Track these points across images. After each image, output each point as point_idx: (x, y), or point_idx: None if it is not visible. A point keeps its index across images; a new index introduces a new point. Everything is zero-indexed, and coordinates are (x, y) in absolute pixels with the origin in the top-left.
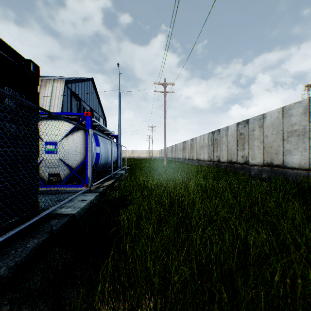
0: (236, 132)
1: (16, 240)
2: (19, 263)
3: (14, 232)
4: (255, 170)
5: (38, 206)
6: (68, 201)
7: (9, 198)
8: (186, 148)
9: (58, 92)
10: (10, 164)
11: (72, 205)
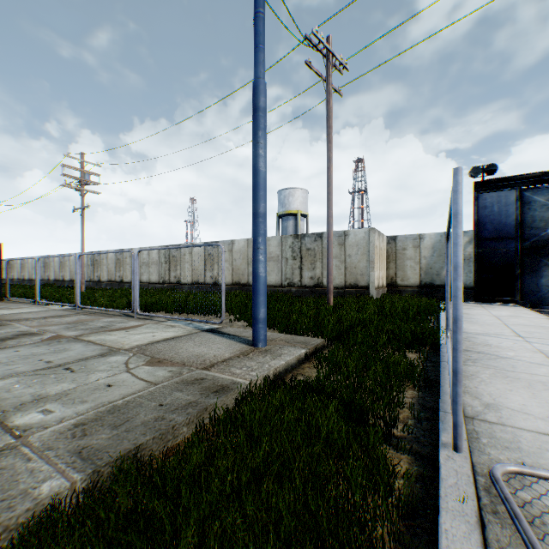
0: (60, 261)
1: None
2: None
3: None
4: (68, 284)
5: None
6: None
7: None
8: (16, 267)
9: None
10: None
11: None
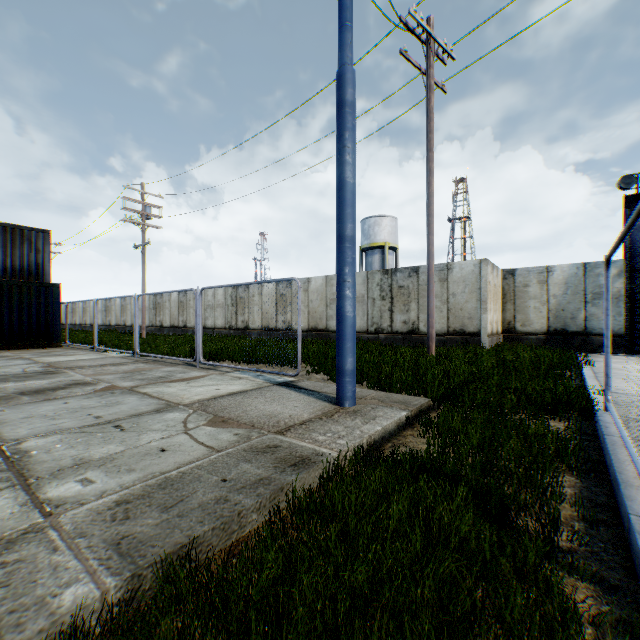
0: (121, 304)
1: None
2: None
3: None
4: (129, 329)
5: None
6: None
7: None
8: (77, 311)
9: None
10: None
11: None
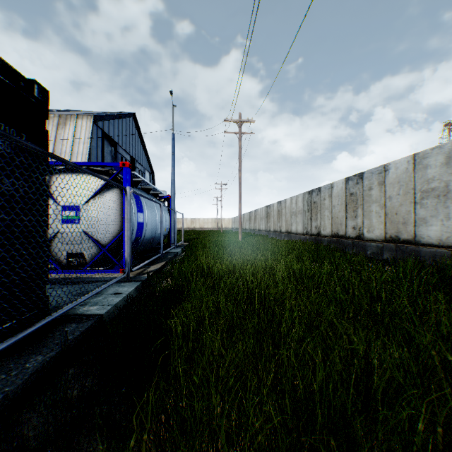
0: (345, 192)
1: (10, 357)
2: (11, 395)
3: (6, 344)
4: (373, 248)
5: (46, 303)
6: (95, 295)
7: (0, 291)
8: (271, 215)
9: (84, 133)
10: (2, 239)
11: (100, 301)
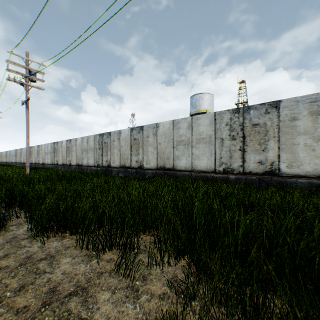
0: (37, 150)
1: None
2: None
3: None
4: (41, 166)
5: None
6: None
7: None
8: (18, 154)
9: None
10: None
11: None
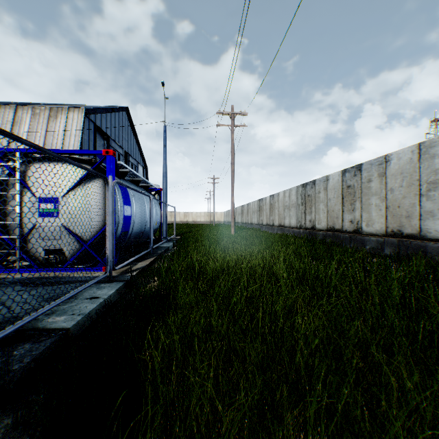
0: (342, 185)
1: None
2: None
3: None
4: (373, 243)
5: None
6: (67, 300)
7: None
8: (263, 209)
9: (75, 126)
10: None
11: (71, 308)
